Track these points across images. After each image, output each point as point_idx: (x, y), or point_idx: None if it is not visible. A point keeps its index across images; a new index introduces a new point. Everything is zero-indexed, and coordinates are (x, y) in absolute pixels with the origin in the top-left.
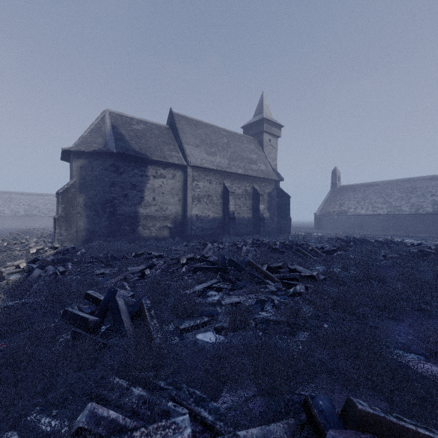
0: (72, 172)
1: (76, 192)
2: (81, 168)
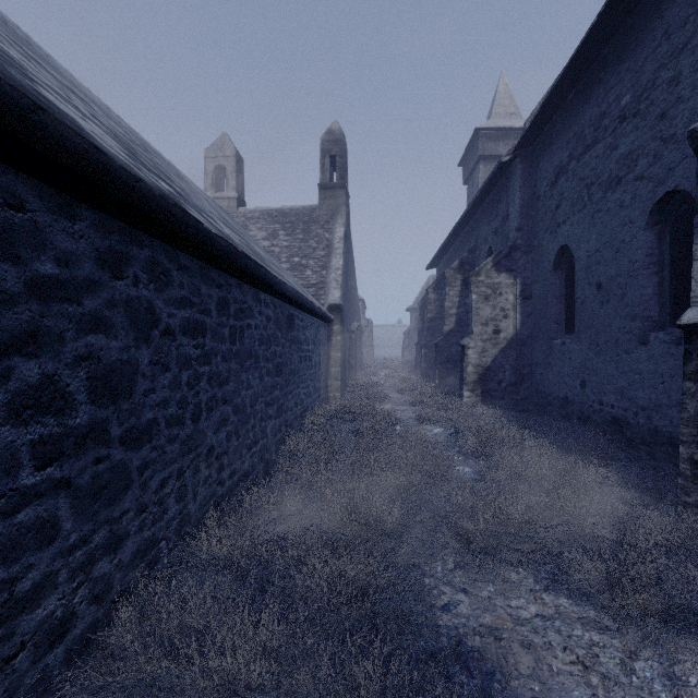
0: (411, 320)
1: (414, 332)
2: (416, 317)
